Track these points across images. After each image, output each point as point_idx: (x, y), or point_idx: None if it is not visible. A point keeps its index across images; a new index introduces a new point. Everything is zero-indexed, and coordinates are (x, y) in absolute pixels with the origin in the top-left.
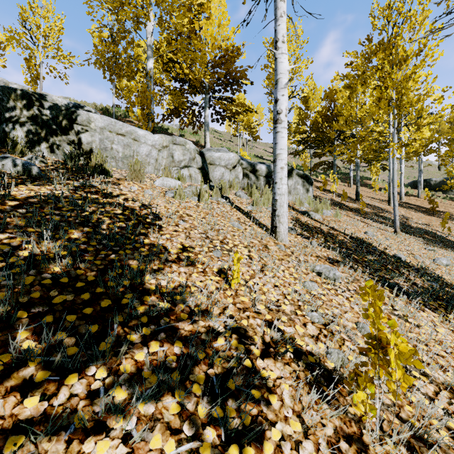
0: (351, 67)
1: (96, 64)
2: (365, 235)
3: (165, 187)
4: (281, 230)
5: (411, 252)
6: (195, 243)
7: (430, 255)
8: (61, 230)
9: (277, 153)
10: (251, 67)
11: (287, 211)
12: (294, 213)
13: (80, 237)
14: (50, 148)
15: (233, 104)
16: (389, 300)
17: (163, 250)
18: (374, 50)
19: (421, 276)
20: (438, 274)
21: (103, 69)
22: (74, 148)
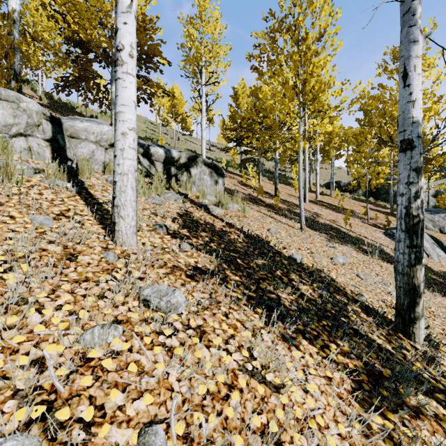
0: (259, 49)
1: None
2: (268, 232)
3: None
4: (122, 228)
5: (311, 250)
6: None
7: (330, 252)
8: None
9: (117, 111)
10: (164, 42)
11: (134, 200)
12: (187, 207)
13: None
14: None
15: (147, 83)
16: (245, 342)
17: None
18: (278, 28)
19: (312, 282)
20: (331, 278)
21: None
22: None
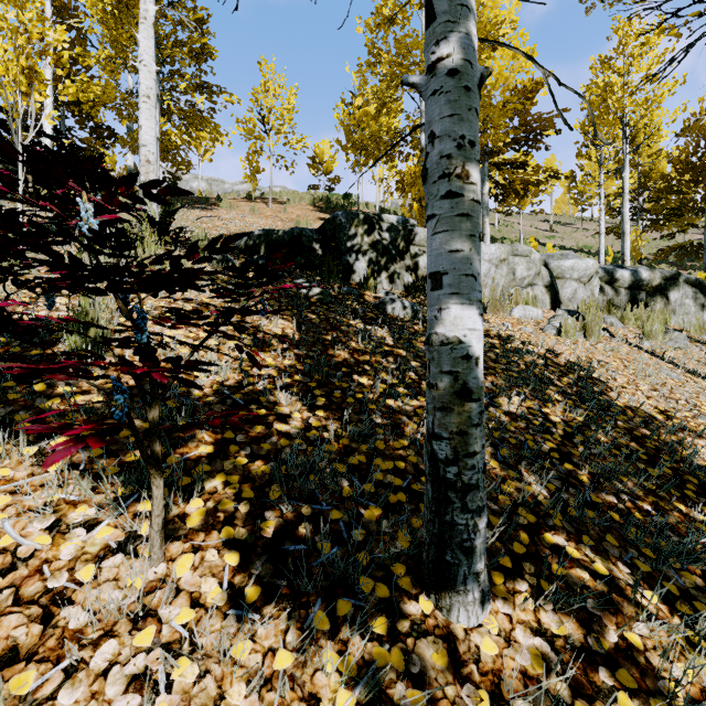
0: None
1: (352, 147)
2: None
3: (528, 319)
4: None
5: None
6: (665, 405)
7: None
8: (554, 392)
9: None
10: (567, 110)
11: None
12: (705, 349)
13: (562, 398)
14: (388, 278)
15: (529, 171)
16: None
17: (647, 415)
18: None
19: None
20: None
21: (346, 149)
22: (411, 275)
